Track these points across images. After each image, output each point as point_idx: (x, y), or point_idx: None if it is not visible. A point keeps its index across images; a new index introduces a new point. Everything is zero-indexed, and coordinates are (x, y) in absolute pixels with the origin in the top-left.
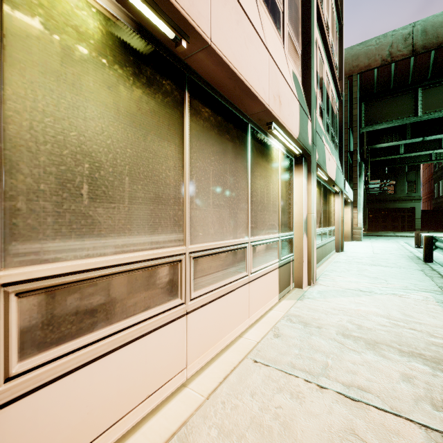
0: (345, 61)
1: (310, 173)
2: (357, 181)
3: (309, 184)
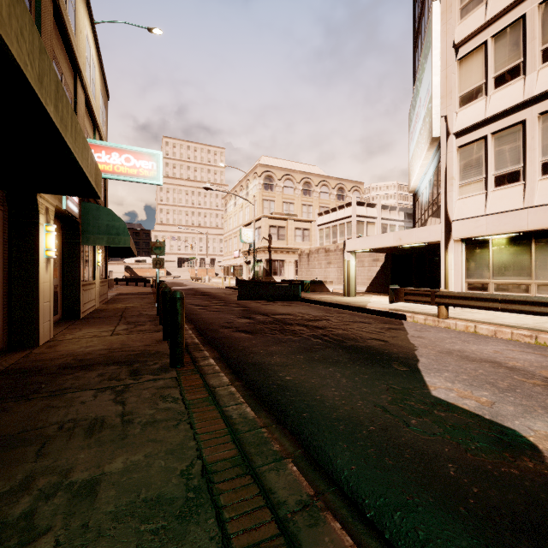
0: None
1: None
2: None
3: None
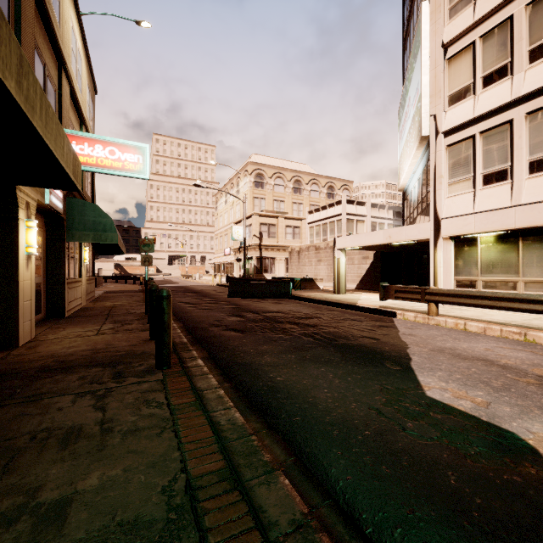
0: None
1: None
2: None
3: None
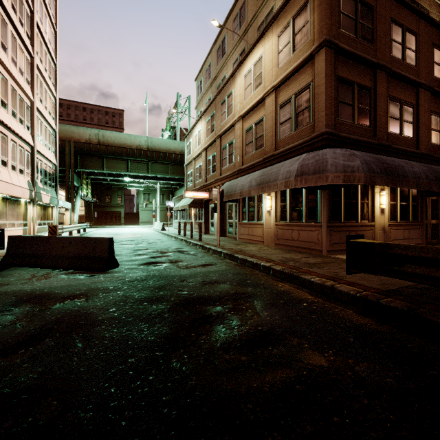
0: (67, 132)
1: (34, 205)
2: (74, 198)
3: (34, 208)
